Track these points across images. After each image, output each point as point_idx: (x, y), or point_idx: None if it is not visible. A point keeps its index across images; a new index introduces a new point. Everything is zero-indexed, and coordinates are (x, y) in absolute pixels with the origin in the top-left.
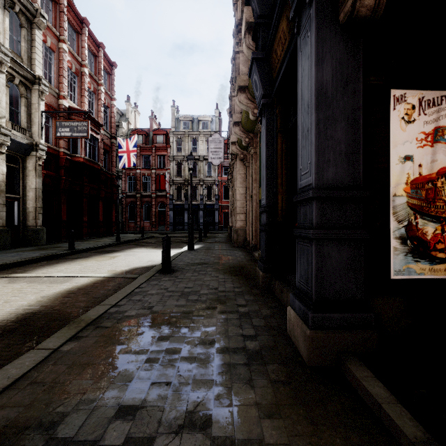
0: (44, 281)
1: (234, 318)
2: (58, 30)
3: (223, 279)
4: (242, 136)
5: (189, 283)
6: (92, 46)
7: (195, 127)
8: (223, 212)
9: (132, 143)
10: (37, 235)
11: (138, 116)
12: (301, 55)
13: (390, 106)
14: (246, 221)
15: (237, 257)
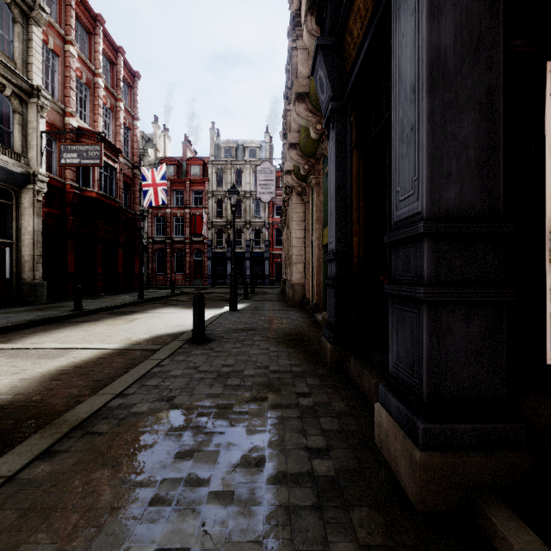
0: (30, 355)
1: (293, 417)
2: (64, 28)
3: (276, 353)
4: (300, 162)
5: (229, 358)
6: (108, 50)
7: (240, 155)
8: (275, 261)
9: (159, 174)
10: (35, 292)
11: (168, 141)
12: (398, 14)
13: (546, 89)
14: (305, 274)
15: (293, 320)
